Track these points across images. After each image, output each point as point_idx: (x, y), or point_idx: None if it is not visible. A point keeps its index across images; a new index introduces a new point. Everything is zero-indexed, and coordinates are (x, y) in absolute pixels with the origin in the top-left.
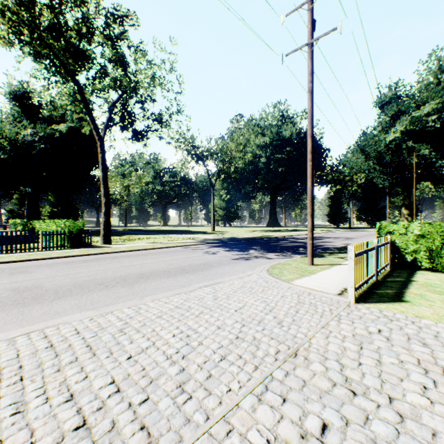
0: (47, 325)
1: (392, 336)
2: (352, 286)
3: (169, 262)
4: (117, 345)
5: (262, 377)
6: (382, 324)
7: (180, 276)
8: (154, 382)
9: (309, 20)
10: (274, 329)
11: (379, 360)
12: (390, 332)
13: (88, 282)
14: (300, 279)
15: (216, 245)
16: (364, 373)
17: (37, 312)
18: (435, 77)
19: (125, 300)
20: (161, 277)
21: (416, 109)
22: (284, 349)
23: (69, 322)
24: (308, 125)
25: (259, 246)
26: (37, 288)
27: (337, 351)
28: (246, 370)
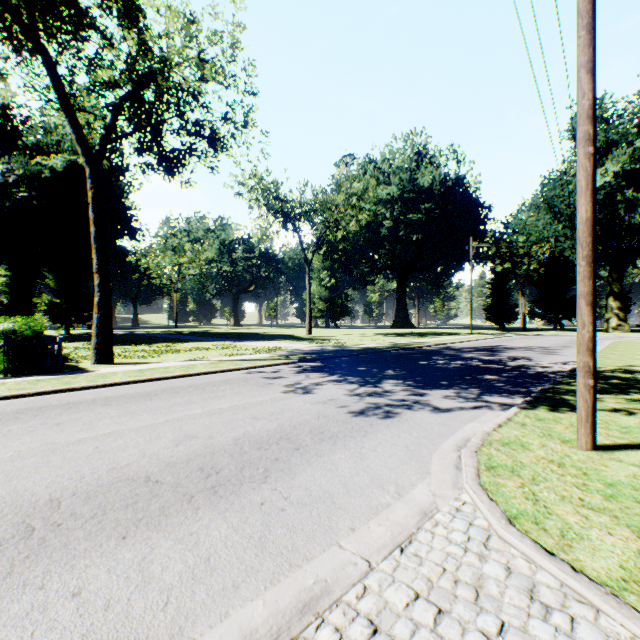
0: None
1: None
2: None
3: (187, 428)
4: None
5: None
6: None
7: (176, 523)
8: None
9: None
10: None
11: None
12: None
13: None
14: None
15: (312, 367)
16: None
17: None
18: None
19: None
20: (96, 537)
21: (639, 137)
22: None
23: None
24: (581, 36)
25: (399, 369)
26: None
27: None
28: None
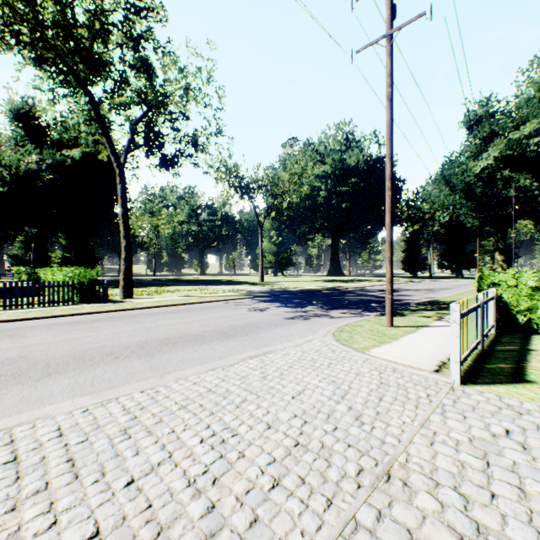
0: (19, 421)
1: (529, 442)
2: (457, 360)
3: (204, 322)
4: (114, 459)
5: (340, 522)
6: (508, 420)
7: (217, 342)
8: (163, 534)
9: (388, 4)
10: (350, 428)
11: (522, 488)
12: (524, 435)
13: (93, 351)
14: (379, 347)
15: (264, 300)
16: (505, 515)
17: (12, 398)
18: (537, 89)
19: (139, 379)
20: (191, 344)
21: (514, 130)
22: (369, 465)
23: (51, 416)
24: (386, 142)
25: (320, 301)
26: (23, 359)
27: (452, 470)
28: (313, 509)
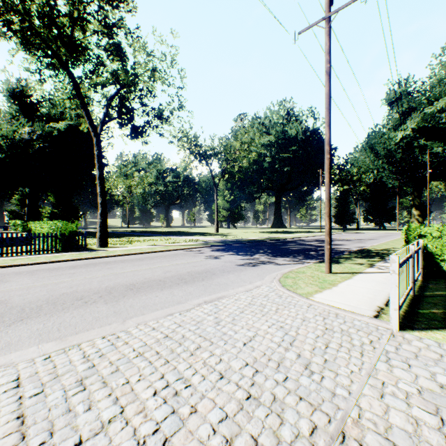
0: None
1: None
2: (396, 308)
3: (166, 269)
4: (65, 416)
5: None
6: None
7: (177, 288)
8: None
9: None
10: (301, 378)
11: None
12: None
13: (66, 296)
14: (321, 293)
15: (219, 249)
16: None
17: None
18: None
19: (103, 324)
20: (153, 289)
21: (428, 106)
22: (322, 423)
23: (14, 364)
24: (325, 111)
25: (266, 249)
26: (2, 304)
27: (407, 428)
28: None
